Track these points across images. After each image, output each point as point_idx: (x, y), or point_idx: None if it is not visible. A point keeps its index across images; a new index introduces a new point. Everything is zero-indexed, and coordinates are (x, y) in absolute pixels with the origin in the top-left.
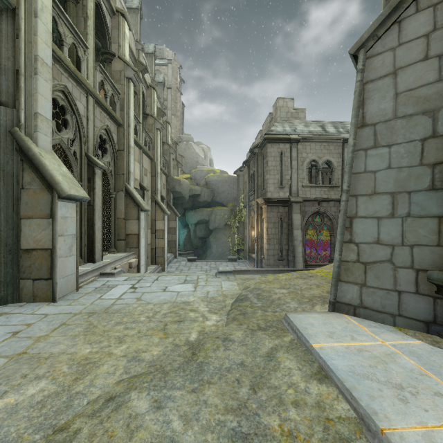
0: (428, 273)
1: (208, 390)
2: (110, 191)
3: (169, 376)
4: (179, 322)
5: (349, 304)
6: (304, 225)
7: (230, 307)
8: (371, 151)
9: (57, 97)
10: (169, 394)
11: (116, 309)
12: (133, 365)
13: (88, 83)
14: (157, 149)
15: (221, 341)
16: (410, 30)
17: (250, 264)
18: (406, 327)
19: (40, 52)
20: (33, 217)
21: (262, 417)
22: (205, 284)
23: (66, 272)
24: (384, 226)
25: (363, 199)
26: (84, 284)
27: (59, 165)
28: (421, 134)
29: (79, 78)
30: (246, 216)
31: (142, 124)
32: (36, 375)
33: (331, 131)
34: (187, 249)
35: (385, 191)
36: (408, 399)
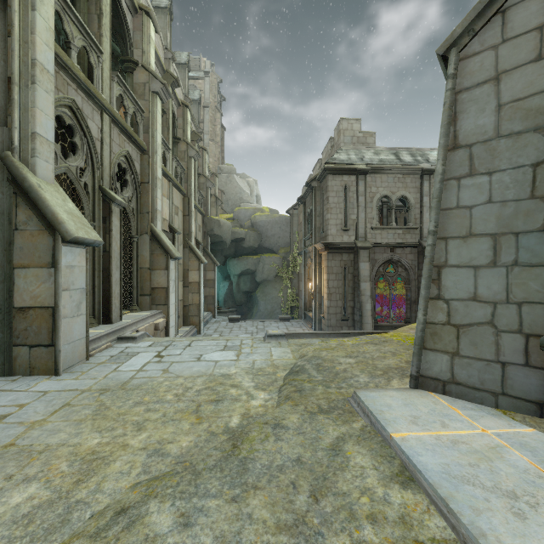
0: (542, 340)
1: (253, 499)
2: (131, 234)
3: (202, 478)
4: (217, 401)
5: (436, 378)
6: (374, 277)
7: (282, 382)
8: (465, 181)
9: (62, 115)
10: (201, 504)
11: (136, 384)
12: (154, 461)
13: (103, 97)
14: (191, 182)
15: (270, 428)
16: (518, 21)
17: (306, 325)
18: (512, 410)
19: (39, 56)
20: (30, 266)
21: (327, 538)
22: (250, 352)
23: (72, 336)
24: (483, 278)
25: (455, 243)
26: (97, 351)
27: (63, 200)
28: (533, 158)
29: (92, 91)
30: (302, 265)
31: (172, 151)
32: (24, 476)
33: (407, 159)
34: (229, 306)
35: (485, 232)
36: (525, 514)
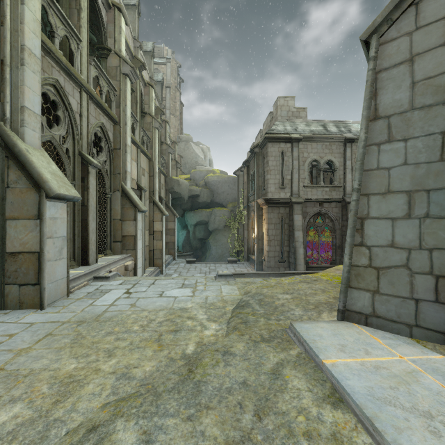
0: None
1: (205, 418)
2: (105, 191)
3: (162, 399)
4: (175, 331)
5: (360, 312)
6: (306, 227)
7: (230, 314)
8: (384, 146)
9: (47, 92)
10: (161, 423)
11: (108, 316)
12: (122, 383)
13: (82, 78)
14: (155, 149)
15: (220, 355)
16: (429, 12)
17: (250, 266)
18: (424, 339)
19: (27, 42)
20: (19, 217)
21: None
22: (204, 289)
23: (55, 276)
24: (399, 228)
25: (376, 198)
26: (76, 288)
27: (48, 163)
28: (442, 126)
29: (72, 72)
30: (246, 217)
31: (139, 123)
32: (11, 397)
33: (332, 130)
34: (186, 250)
35: (401, 189)
36: (440, 432)
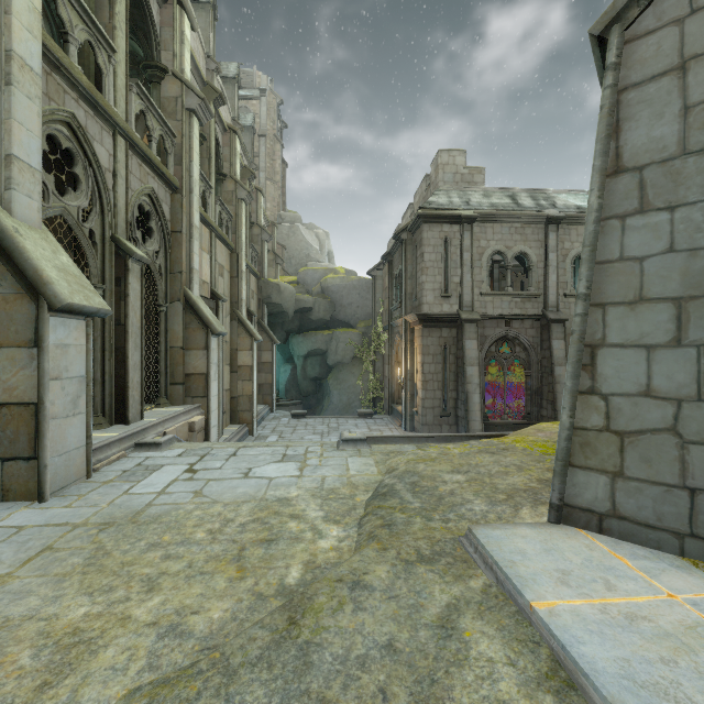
0: None
1: None
2: (158, 301)
3: (238, 681)
4: (268, 542)
5: (589, 509)
6: (484, 359)
7: (363, 509)
8: (633, 220)
9: (56, 134)
10: None
11: (154, 514)
12: (168, 646)
13: (117, 112)
14: (241, 233)
15: (347, 589)
16: None
17: (394, 423)
18: None
19: (17, 46)
20: (2, 344)
21: None
22: (318, 464)
23: (65, 445)
24: (660, 363)
25: (618, 312)
26: (104, 463)
27: (54, 252)
28: None
29: (99, 102)
30: (388, 343)
31: (215, 191)
32: None
33: (526, 204)
34: (292, 397)
35: (663, 295)
36: None
